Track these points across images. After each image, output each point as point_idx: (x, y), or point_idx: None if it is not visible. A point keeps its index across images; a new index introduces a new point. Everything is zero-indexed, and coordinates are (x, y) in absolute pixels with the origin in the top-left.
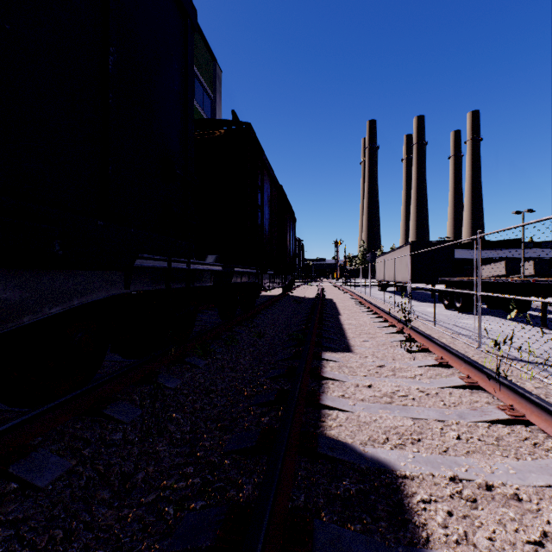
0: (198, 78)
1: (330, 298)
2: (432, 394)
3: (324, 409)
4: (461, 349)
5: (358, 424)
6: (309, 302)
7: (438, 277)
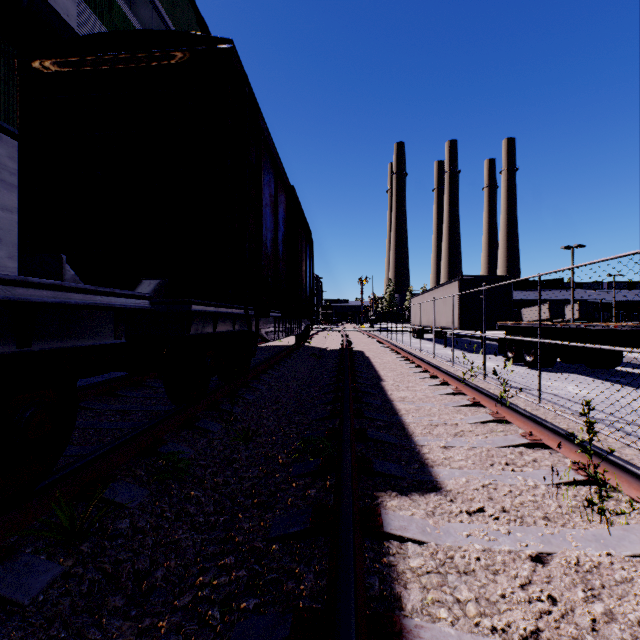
0: None
1: (360, 350)
2: None
3: None
4: None
5: None
6: (332, 356)
7: (493, 321)
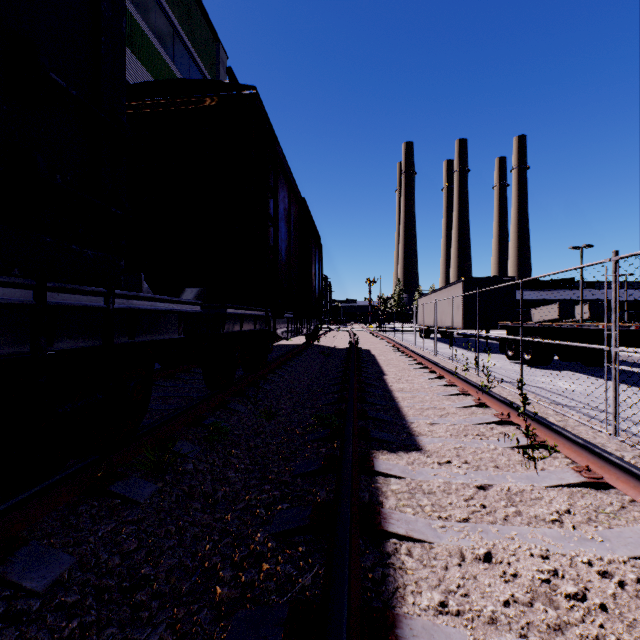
0: (195, 60)
1: (367, 349)
2: (632, 584)
3: None
4: (592, 440)
5: None
6: (340, 354)
7: (496, 321)
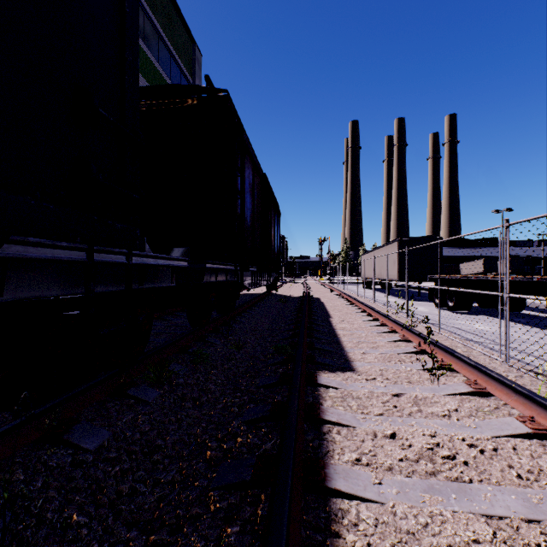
0: (175, 59)
1: (317, 297)
2: (489, 451)
3: (334, 497)
4: (487, 365)
5: (399, 540)
6: (295, 301)
7: (426, 274)
